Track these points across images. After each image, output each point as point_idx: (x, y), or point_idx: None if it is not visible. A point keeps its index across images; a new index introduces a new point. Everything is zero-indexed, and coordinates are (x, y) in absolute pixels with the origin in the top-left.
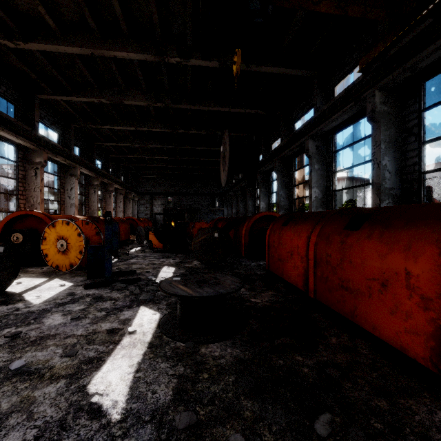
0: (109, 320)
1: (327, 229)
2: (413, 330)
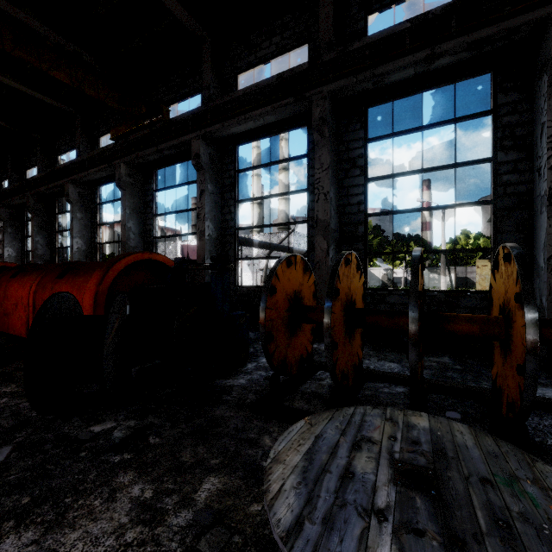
0: None
1: (46, 279)
2: None
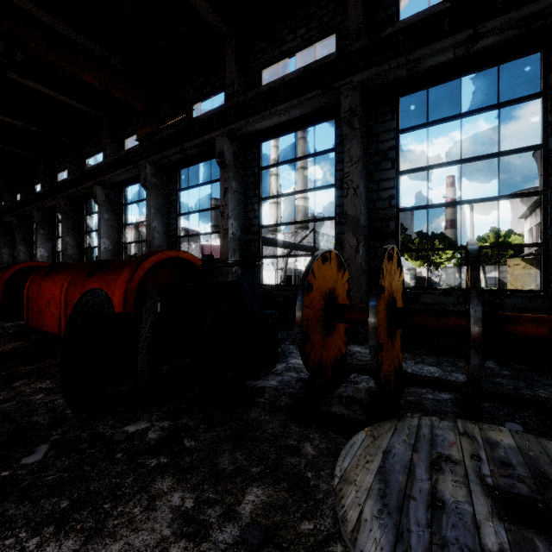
0: None
1: (77, 277)
2: None
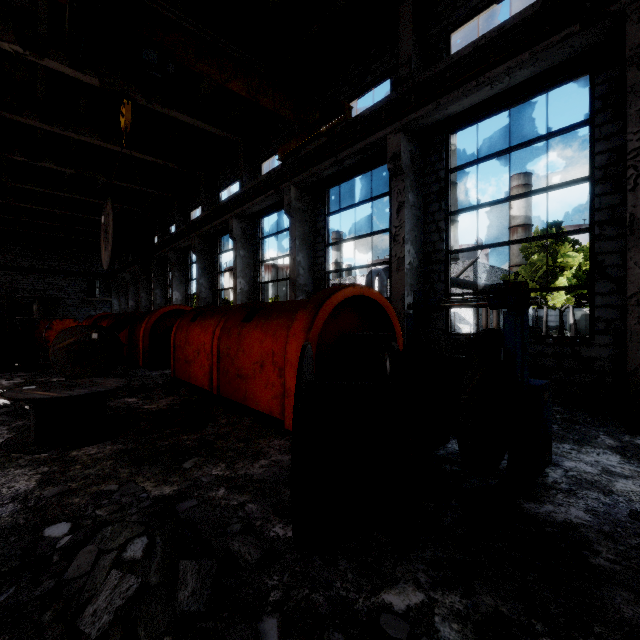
0: None
1: (230, 322)
2: (275, 395)
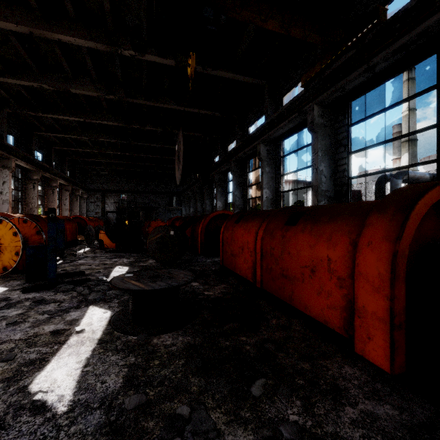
0: (54, 322)
1: (272, 225)
2: (332, 306)
